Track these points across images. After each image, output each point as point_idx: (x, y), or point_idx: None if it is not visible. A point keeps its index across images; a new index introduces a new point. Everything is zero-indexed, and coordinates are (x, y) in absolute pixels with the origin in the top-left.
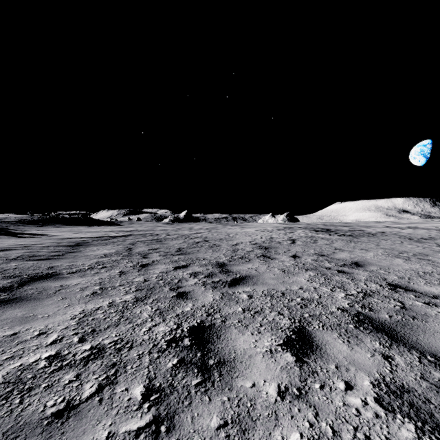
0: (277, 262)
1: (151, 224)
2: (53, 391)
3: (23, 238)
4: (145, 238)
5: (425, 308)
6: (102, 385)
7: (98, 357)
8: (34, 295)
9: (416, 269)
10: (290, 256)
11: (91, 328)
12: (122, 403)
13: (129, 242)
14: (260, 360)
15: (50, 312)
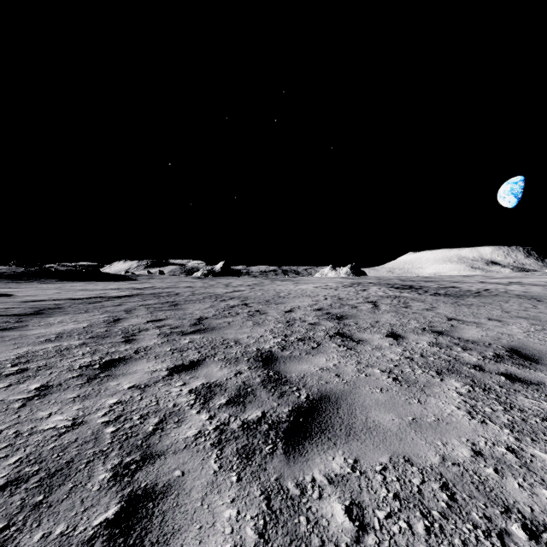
0: (370, 350)
1: (177, 279)
2: None
3: None
4: (156, 299)
5: None
6: None
7: None
8: None
9: None
10: (386, 336)
11: None
12: None
13: (126, 307)
14: None
15: None
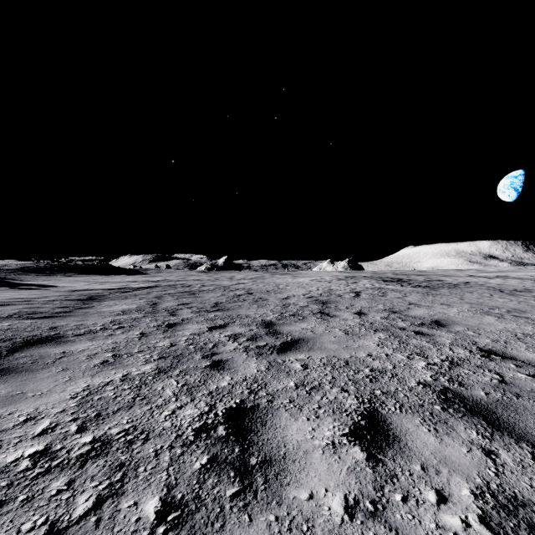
0: (338, 320)
1: (183, 273)
2: (33, 507)
3: (23, 290)
4: (175, 290)
5: (531, 382)
6: (103, 497)
7: (101, 453)
8: (26, 366)
9: (513, 329)
10: (354, 313)
11: (96, 412)
12: (127, 525)
13: (155, 295)
14: (320, 458)
15: (44, 389)
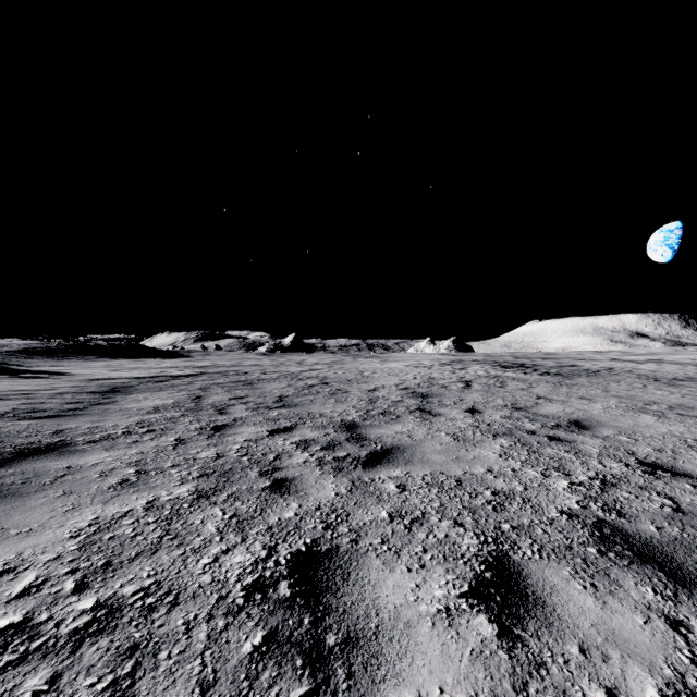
0: (444, 421)
1: (238, 355)
2: None
3: (24, 379)
4: (226, 378)
5: None
6: None
7: (106, 628)
8: (13, 488)
9: (681, 433)
10: (465, 411)
11: (104, 559)
12: None
13: (199, 385)
14: (429, 634)
15: (35, 523)
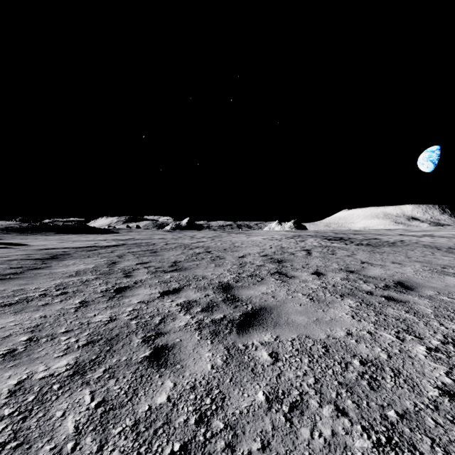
0: (298, 282)
1: (151, 232)
2: None
3: None
4: (138, 248)
5: None
6: None
7: None
8: None
9: None
10: (312, 273)
11: None
12: None
13: (118, 253)
14: None
15: None
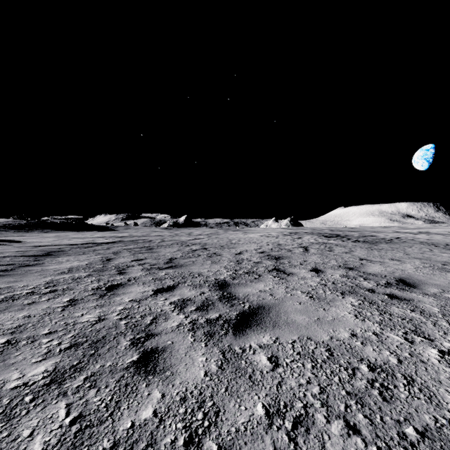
0: (296, 279)
1: (148, 229)
2: None
3: None
4: (135, 245)
5: None
6: None
7: None
8: None
9: None
10: (310, 270)
11: None
12: None
13: (113, 250)
14: None
15: None
